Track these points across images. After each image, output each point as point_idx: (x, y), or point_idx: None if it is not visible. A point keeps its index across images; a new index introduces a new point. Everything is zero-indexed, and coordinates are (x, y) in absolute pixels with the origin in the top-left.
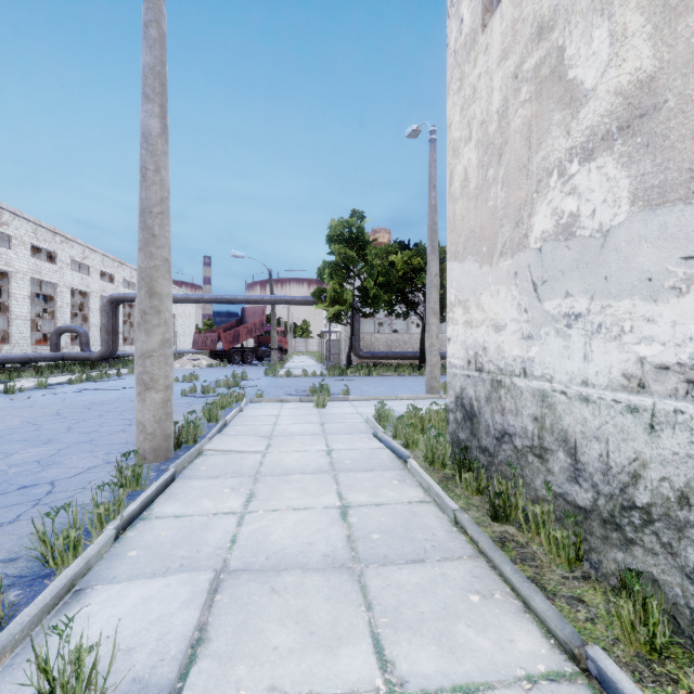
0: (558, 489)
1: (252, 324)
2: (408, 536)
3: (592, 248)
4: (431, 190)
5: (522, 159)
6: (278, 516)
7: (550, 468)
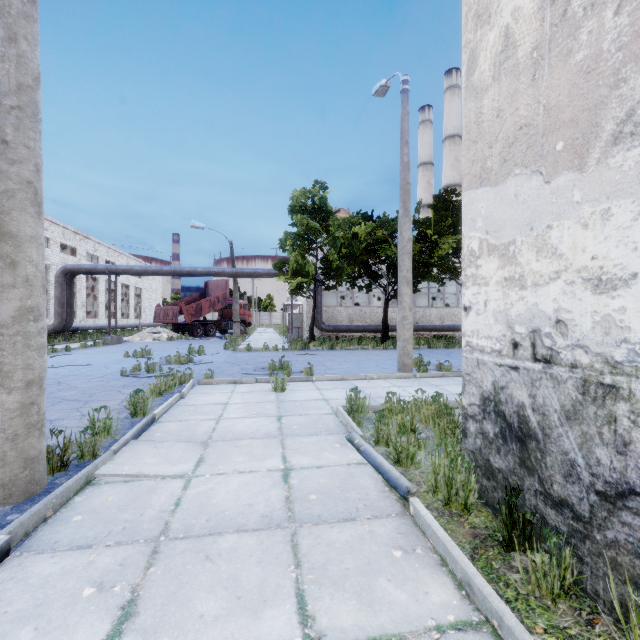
0: None
1: (214, 297)
2: None
3: None
4: (403, 146)
5: None
6: None
7: None
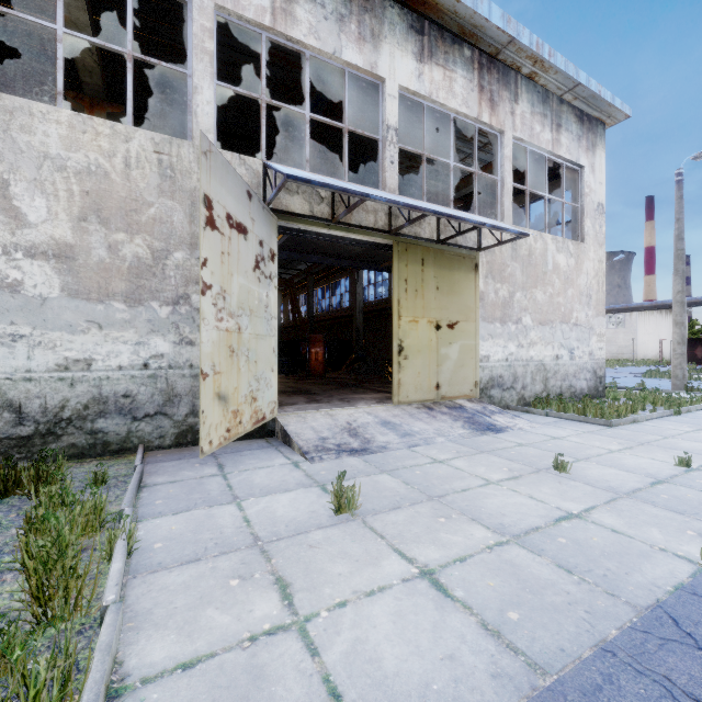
0: None
1: None
2: None
3: None
4: None
5: None
6: None
7: None
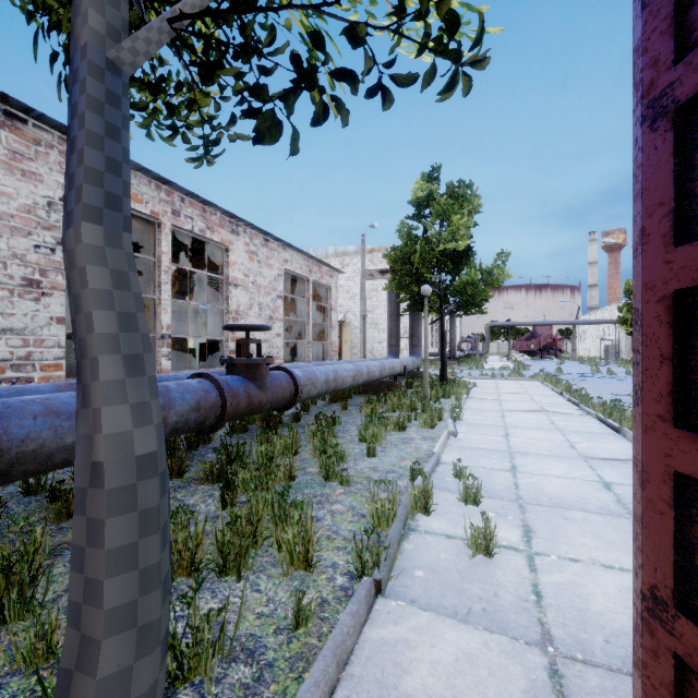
0: None
1: (545, 335)
2: None
3: None
4: None
5: None
6: None
7: None
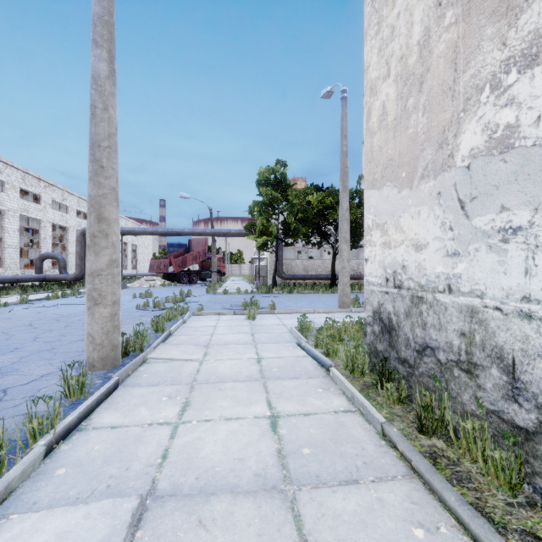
0: (491, 406)
1: (196, 252)
2: (338, 450)
3: (536, 157)
4: (342, 139)
5: (446, 82)
6: (210, 427)
7: (480, 384)
